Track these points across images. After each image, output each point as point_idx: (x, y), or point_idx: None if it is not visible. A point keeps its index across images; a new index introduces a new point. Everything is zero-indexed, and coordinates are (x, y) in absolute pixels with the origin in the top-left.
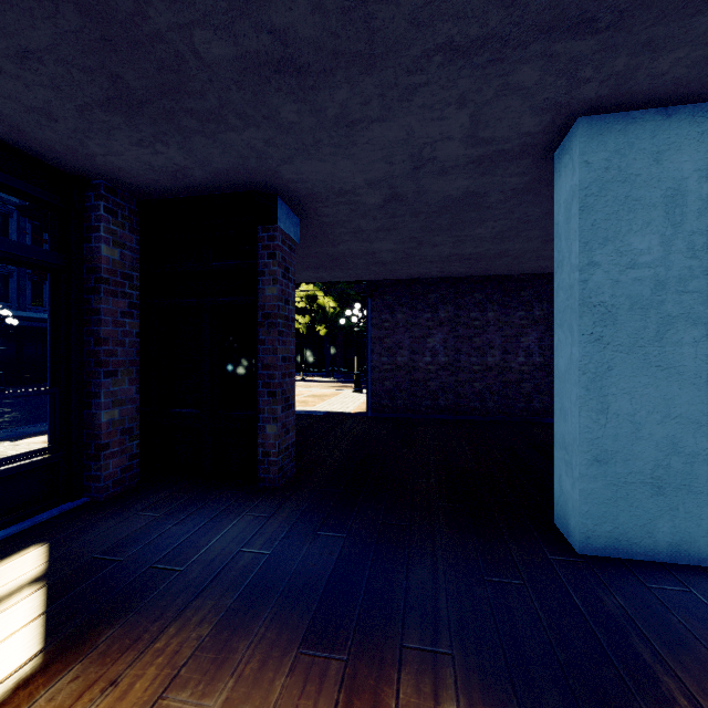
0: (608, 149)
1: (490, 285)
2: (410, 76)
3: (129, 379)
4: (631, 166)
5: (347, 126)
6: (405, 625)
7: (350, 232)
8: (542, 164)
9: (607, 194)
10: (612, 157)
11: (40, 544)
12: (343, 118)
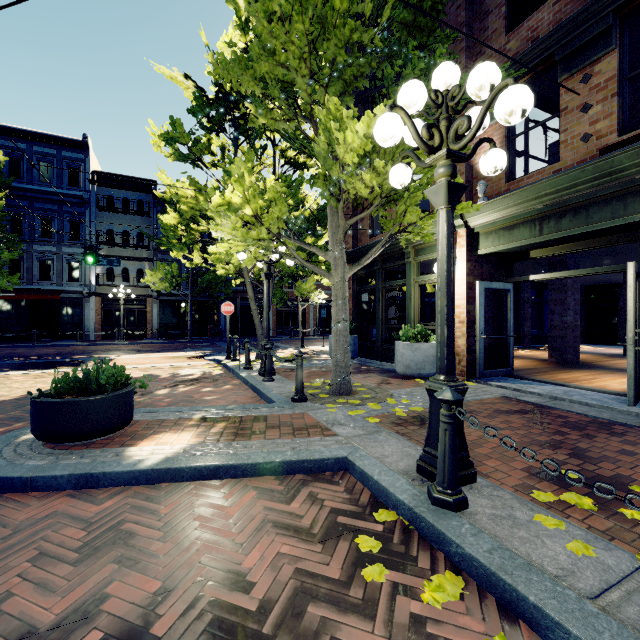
0: None
1: None
2: None
3: (583, 322)
4: None
5: None
6: None
7: None
8: None
9: None
10: None
11: None
12: None
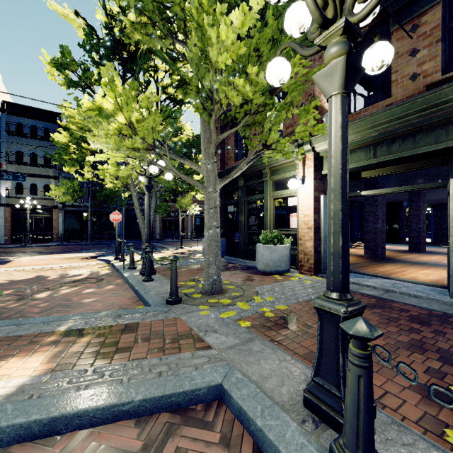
0: None
1: None
2: None
3: None
4: None
5: None
6: None
7: None
8: None
9: None
10: None
11: None
12: None
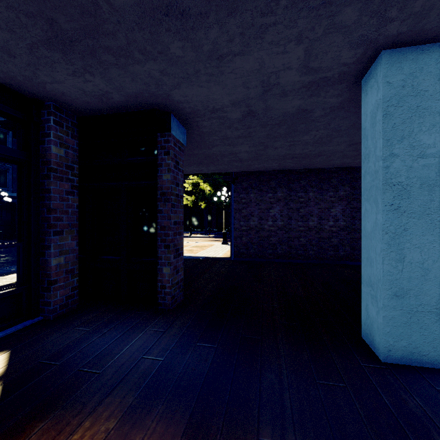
0: (404, 73)
1: (311, 175)
2: (263, 18)
3: (72, 237)
4: (421, 84)
5: (218, 59)
6: (260, 421)
7: (219, 139)
8: (353, 88)
9: (404, 104)
10: (407, 78)
11: (4, 351)
12: (214, 53)
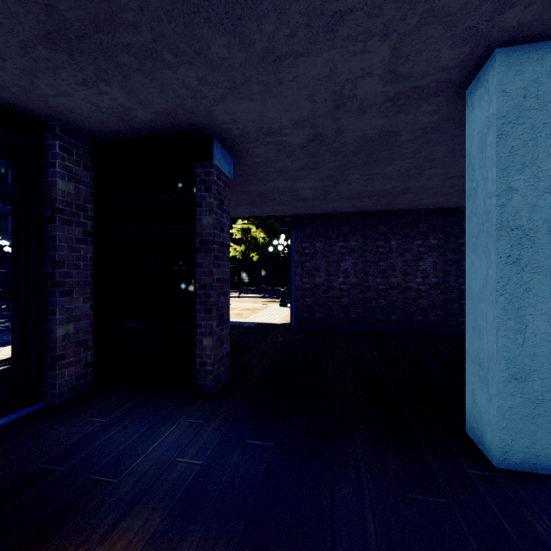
0: (526, 79)
1: (393, 219)
2: (337, 2)
3: (84, 298)
4: (548, 94)
5: (274, 62)
6: None
7: (276, 171)
8: (453, 101)
9: (525, 121)
10: (529, 86)
11: None
12: (270, 53)
